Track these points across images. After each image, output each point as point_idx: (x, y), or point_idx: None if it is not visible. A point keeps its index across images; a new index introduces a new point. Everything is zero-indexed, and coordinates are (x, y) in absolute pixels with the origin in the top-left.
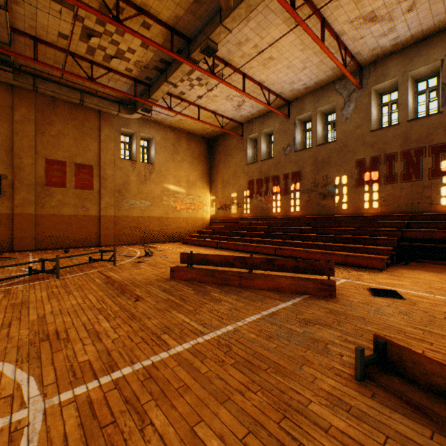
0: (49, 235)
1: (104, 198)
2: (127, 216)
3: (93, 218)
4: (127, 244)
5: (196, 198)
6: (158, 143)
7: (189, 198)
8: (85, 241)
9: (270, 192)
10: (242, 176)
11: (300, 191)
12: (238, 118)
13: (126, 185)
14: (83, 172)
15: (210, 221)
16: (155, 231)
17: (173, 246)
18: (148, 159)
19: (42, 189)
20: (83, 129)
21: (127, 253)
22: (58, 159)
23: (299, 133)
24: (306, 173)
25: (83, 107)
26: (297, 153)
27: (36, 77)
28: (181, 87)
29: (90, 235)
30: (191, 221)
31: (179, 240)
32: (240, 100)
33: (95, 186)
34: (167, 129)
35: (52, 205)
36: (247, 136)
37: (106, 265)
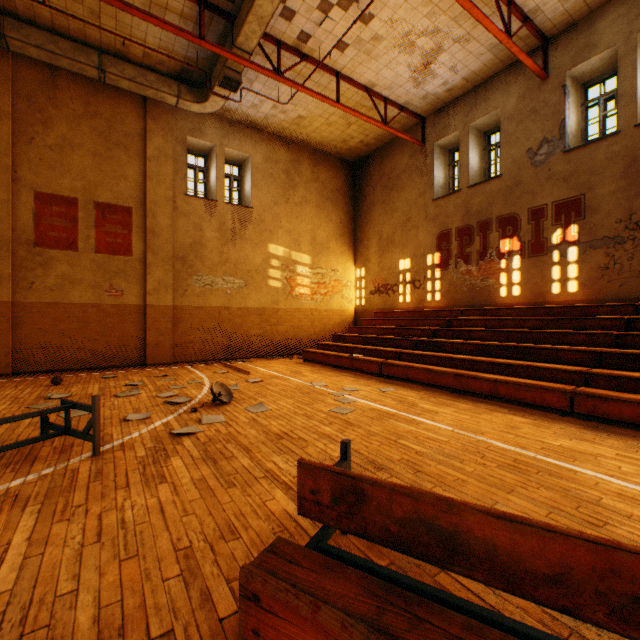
0: (42, 344)
1: (154, 272)
2: (199, 307)
3: (132, 310)
4: (199, 362)
5: (328, 274)
6: (258, 169)
7: (317, 274)
8: (115, 356)
9: (491, 253)
10: (422, 225)
11: (579, 244)
12: (417, 105)
13: (196, 247)
14: (111, 220)
15: (354, 317)
16: (251, 335)
17: (284, 367)
18: (239, 199)
19: (29, 252)
20: (113, 137)
21: (180, 389)
22: (60, 193)
23: (572, 110)
24: (602, 198)
25: (111, 93)
26: (572, 155)
27: (2, 15)
28: (301, 16)
29: (125, 345)
30: (320, 317)
31: (297, 352)
32: (430, 45)
33: (135, 248)
34: (275, 141)
35: (49, 285)
36: (433, 141)
37: (75, 451)
